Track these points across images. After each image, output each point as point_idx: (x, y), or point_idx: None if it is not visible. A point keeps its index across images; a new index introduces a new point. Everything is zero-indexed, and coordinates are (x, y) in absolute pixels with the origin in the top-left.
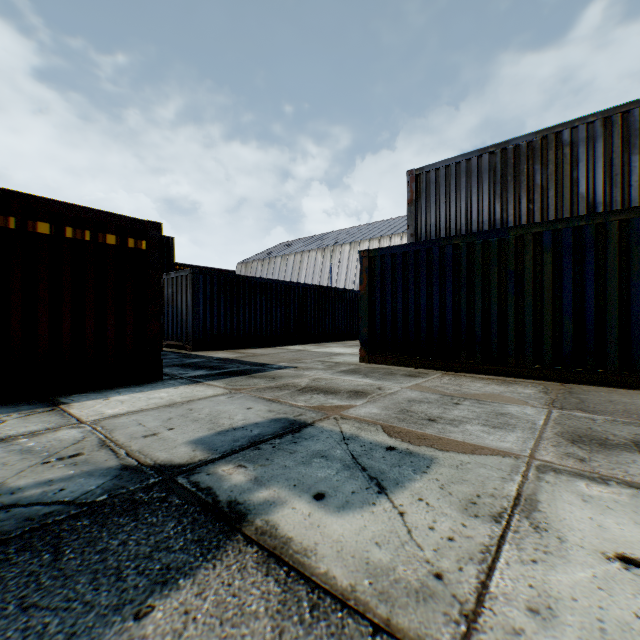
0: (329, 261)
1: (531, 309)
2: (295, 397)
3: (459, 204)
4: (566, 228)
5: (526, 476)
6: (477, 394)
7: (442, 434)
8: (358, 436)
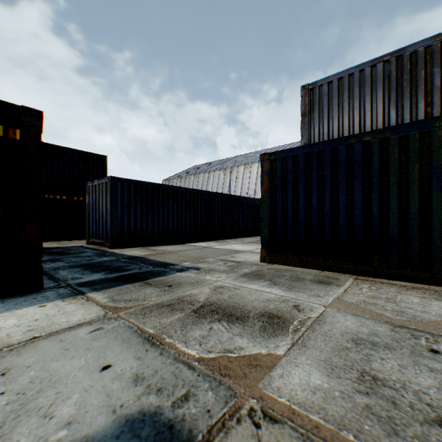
0: (229, 178)
1: None
2: (187, 330)
3: (352, 113)
4: None
5: None
6: (436, 322)
7: None
8: None
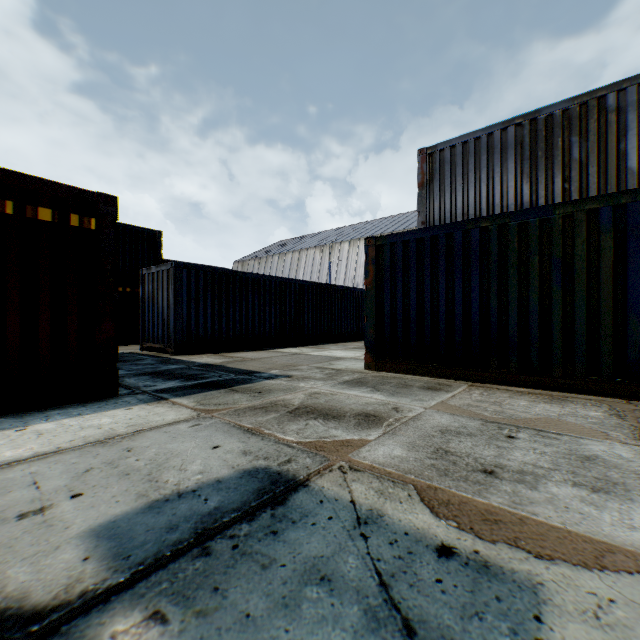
0: (328, 259)
1: (583, 306)
2: (284, 425)
3: (479, 186)
4: (632, 202)
5: None
6: (529, 419)
7: (520, 508)
8: (382, 513)
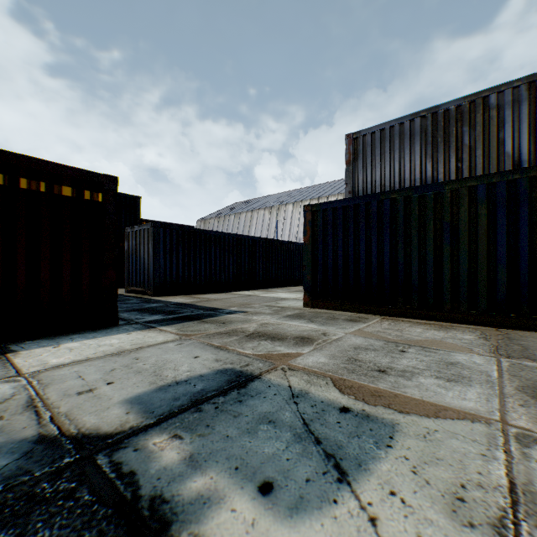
0: (275, 218)
1: (466, 258)
2: (243, 344)
3: (393, 164)
4: (500, 181)
5: (509, 451)
6: (420, 340)
7: (397, 389)
8: (308, 392)
